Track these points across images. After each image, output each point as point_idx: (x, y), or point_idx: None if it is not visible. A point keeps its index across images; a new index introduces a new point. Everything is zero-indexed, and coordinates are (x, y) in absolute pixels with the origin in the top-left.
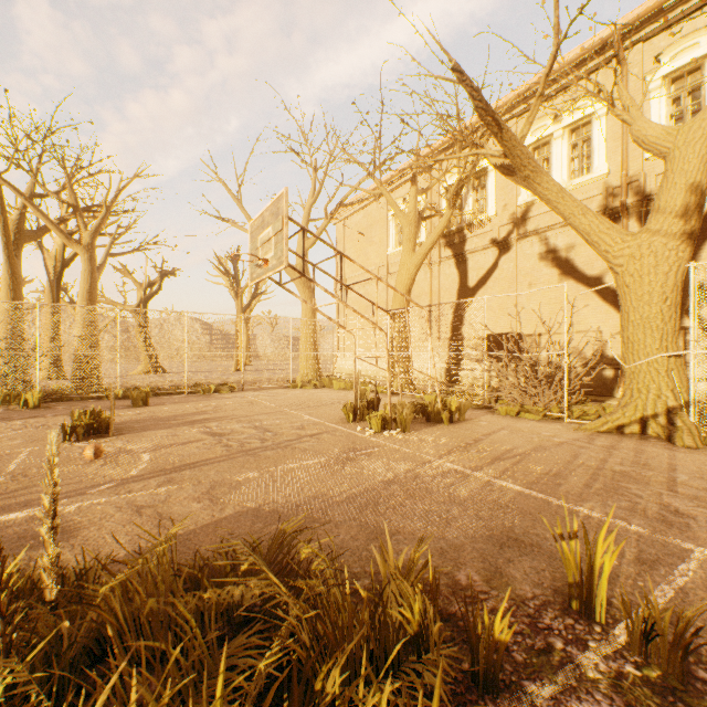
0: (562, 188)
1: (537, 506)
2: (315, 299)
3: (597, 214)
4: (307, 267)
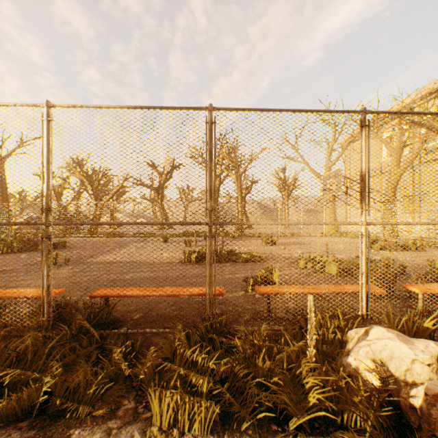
0: None
1: None
2: None
3: None
4: None
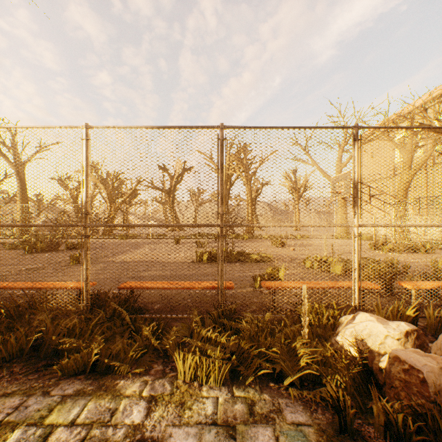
0: None
1: None
2: None
3: None
4: None
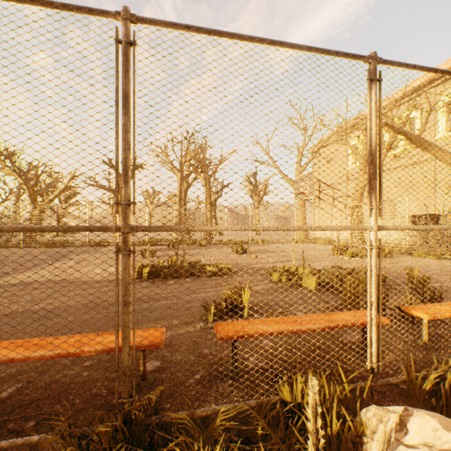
0: (444, 151)
1: None
2: None
3: None
4: None
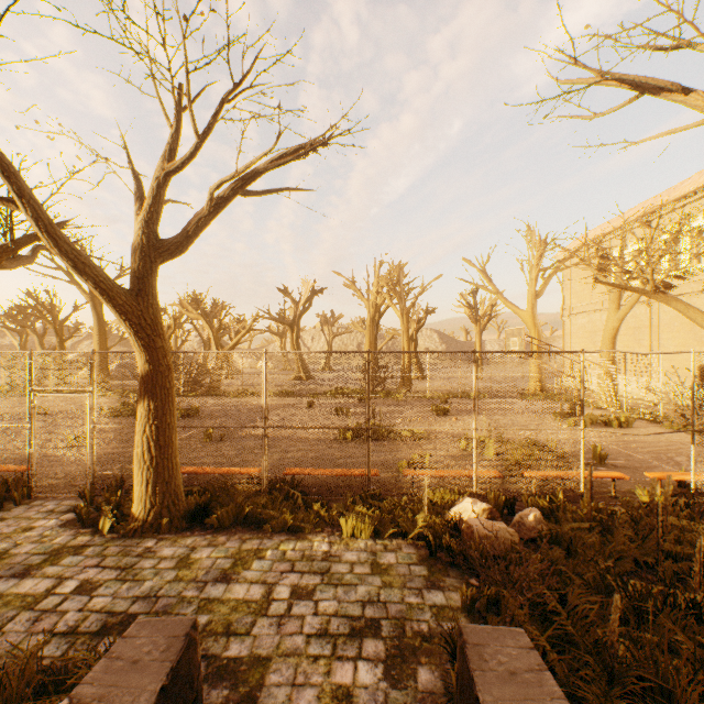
0: (687, 306)
1: (614, 450)
2: (541, 334)
3: None
4: (534, 312)
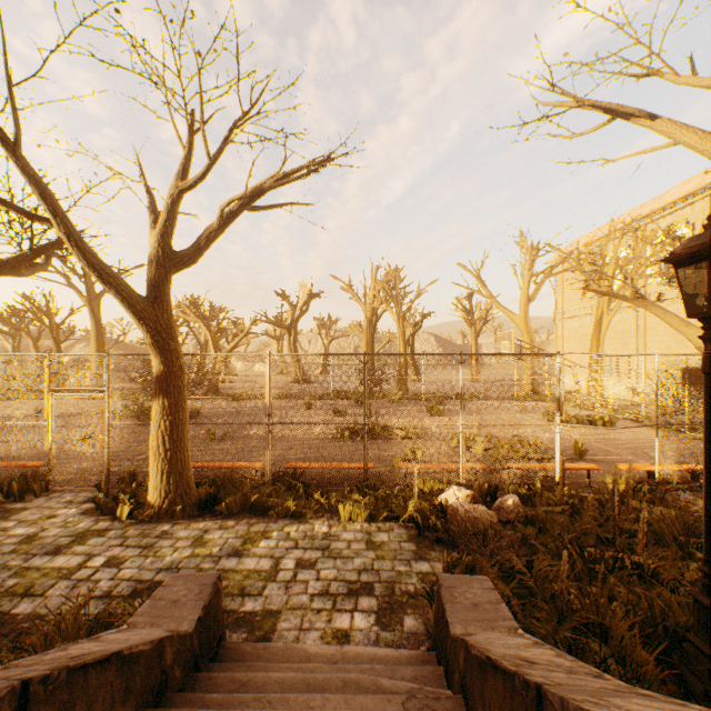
0: (665, 311)
1: (595, 447)
2: (533, 337)
3: (688, 324)
4: (527, 316)
